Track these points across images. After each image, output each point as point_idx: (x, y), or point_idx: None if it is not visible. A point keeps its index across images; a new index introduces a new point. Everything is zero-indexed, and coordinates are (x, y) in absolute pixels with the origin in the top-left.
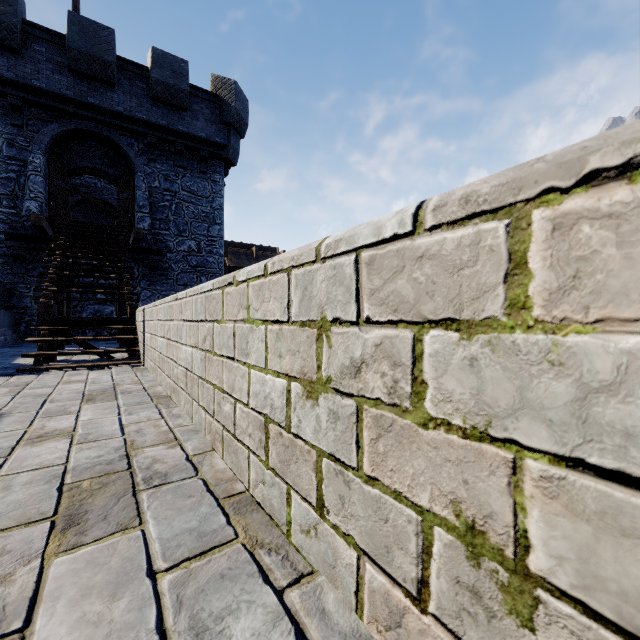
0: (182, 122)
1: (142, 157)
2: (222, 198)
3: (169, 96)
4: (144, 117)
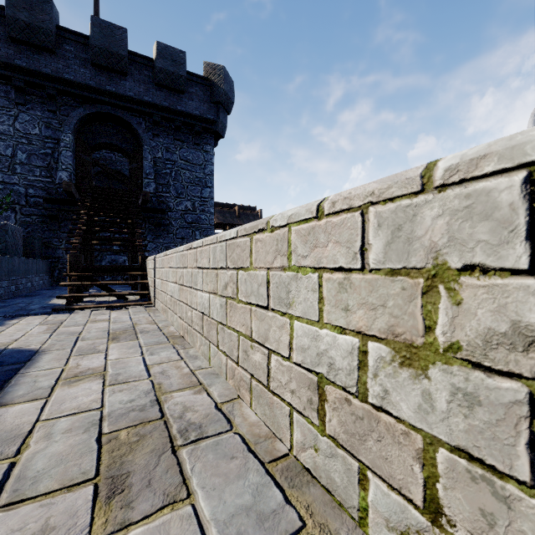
0: (180, 103)
1: (148, 133)
2: (212, 165)
3: (170, 81)
4: (150, 100)
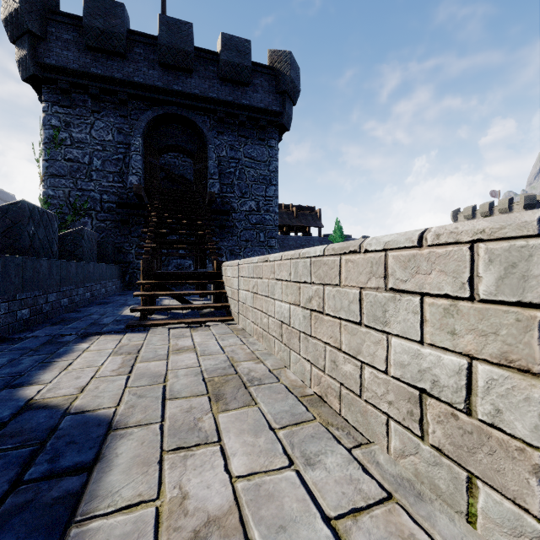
0: (245, 96)
1: (213, 131)
2: (277, 161)
3: (235, 74)
4: (215, 96)
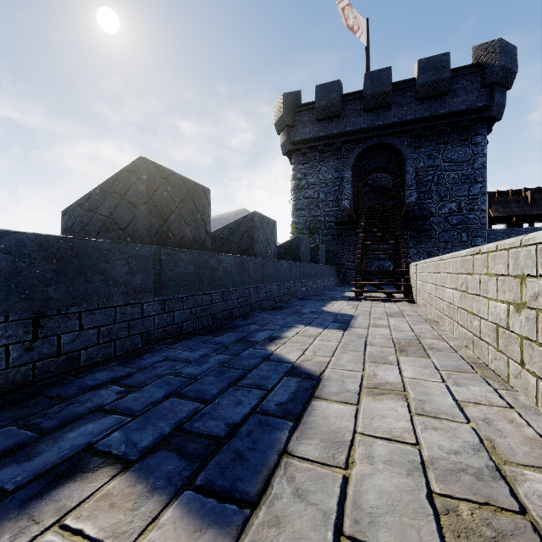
0: (443, 106)
1: (410, 148)
2: (484, 157)
3: (431, 91)
4: (411, 117)
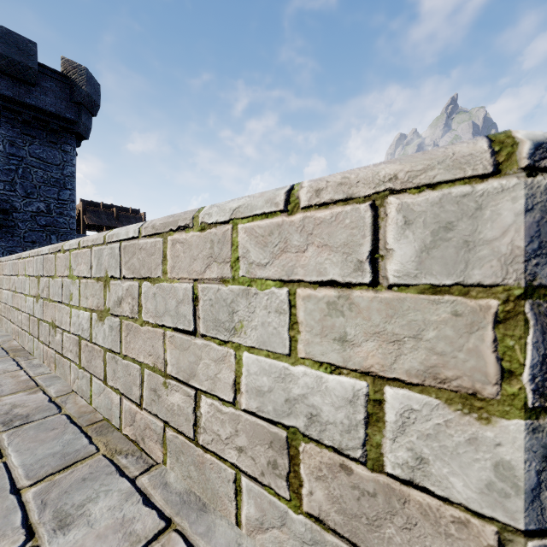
0: (30, 95)
1: None
2: (73, 167)
3: (15, 71)
4: None
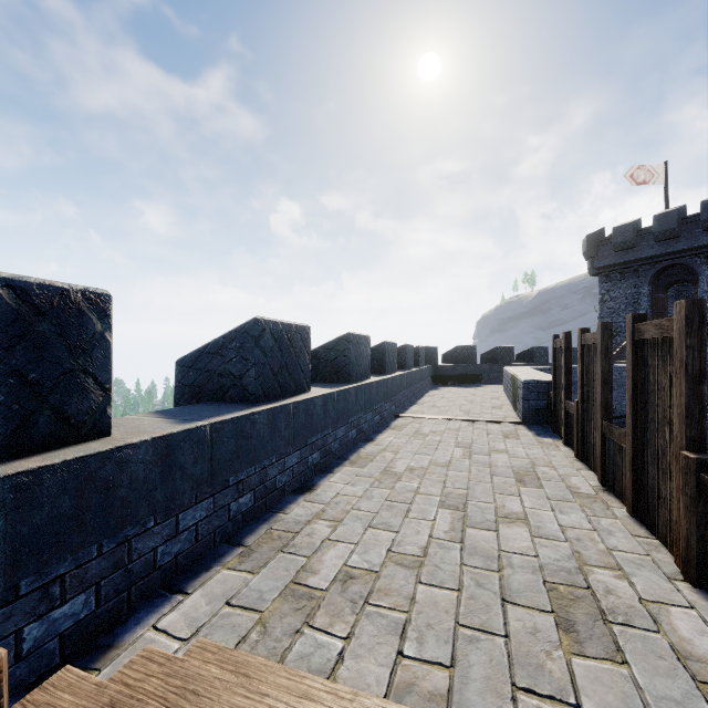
0: None
1: (702, 266)
2: None
3: None
4: (699, 244)
